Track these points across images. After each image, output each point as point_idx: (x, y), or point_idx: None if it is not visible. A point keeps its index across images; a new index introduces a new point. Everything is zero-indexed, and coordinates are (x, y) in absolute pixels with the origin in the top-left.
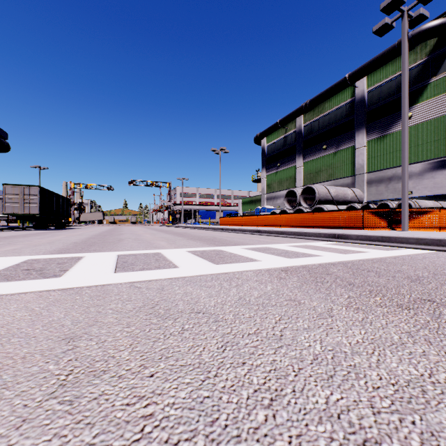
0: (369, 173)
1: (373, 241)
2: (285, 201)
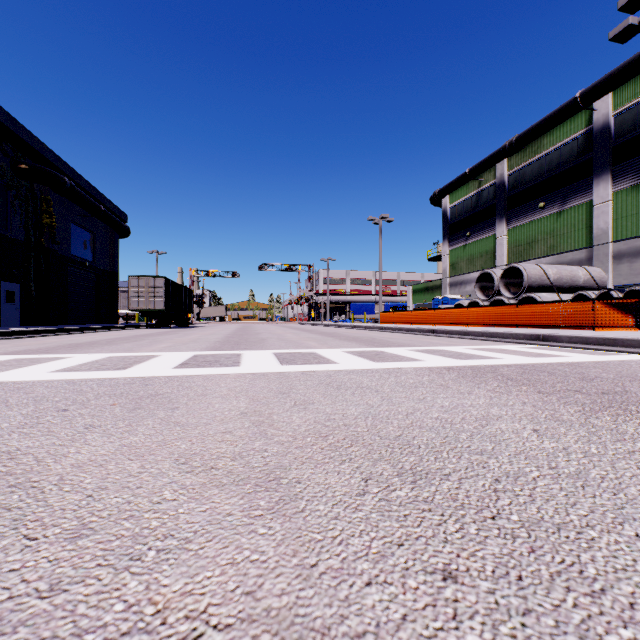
0: (617, 243)
1: (591, 344)
2: (476, 289)
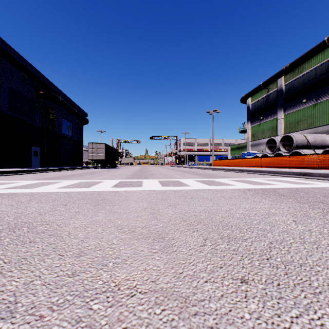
0: None
1: None
2: (266, 147)
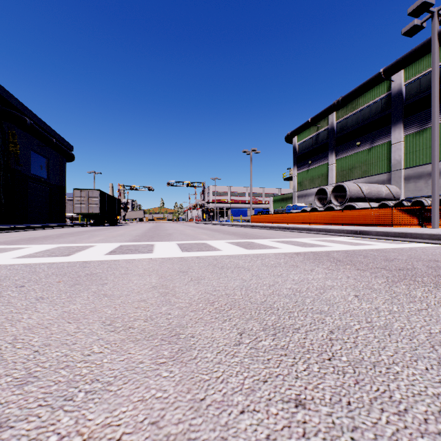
0: (407, 169)
1: (391, 237)
2: (315, 199)
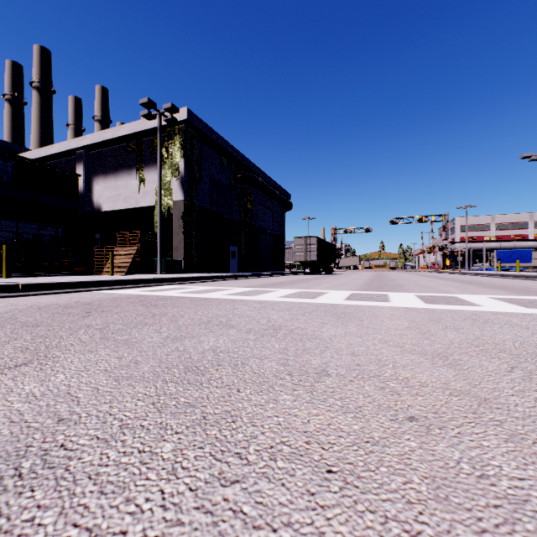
0: None
1: None
2: None
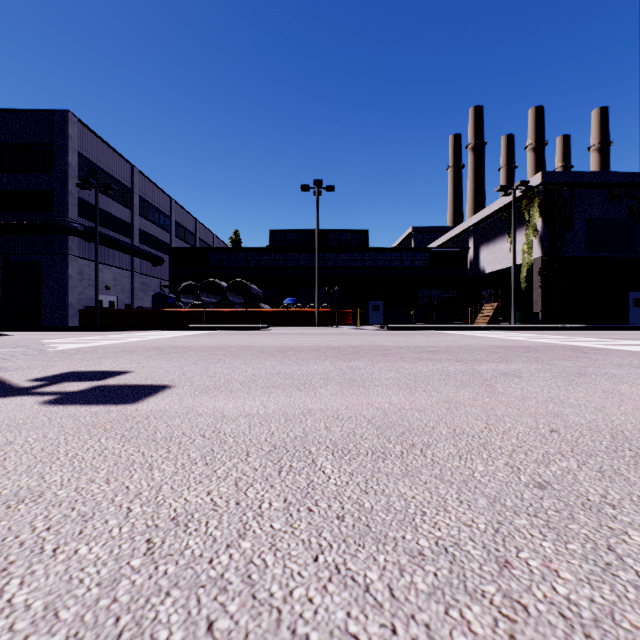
0: None
1: None
2: None
